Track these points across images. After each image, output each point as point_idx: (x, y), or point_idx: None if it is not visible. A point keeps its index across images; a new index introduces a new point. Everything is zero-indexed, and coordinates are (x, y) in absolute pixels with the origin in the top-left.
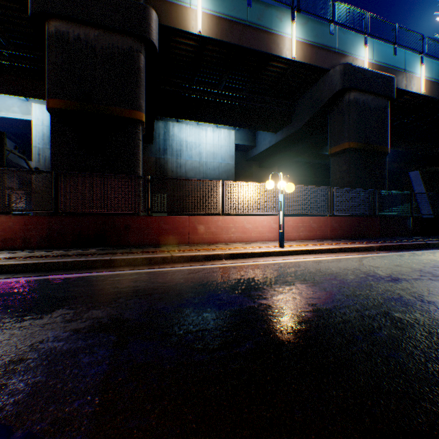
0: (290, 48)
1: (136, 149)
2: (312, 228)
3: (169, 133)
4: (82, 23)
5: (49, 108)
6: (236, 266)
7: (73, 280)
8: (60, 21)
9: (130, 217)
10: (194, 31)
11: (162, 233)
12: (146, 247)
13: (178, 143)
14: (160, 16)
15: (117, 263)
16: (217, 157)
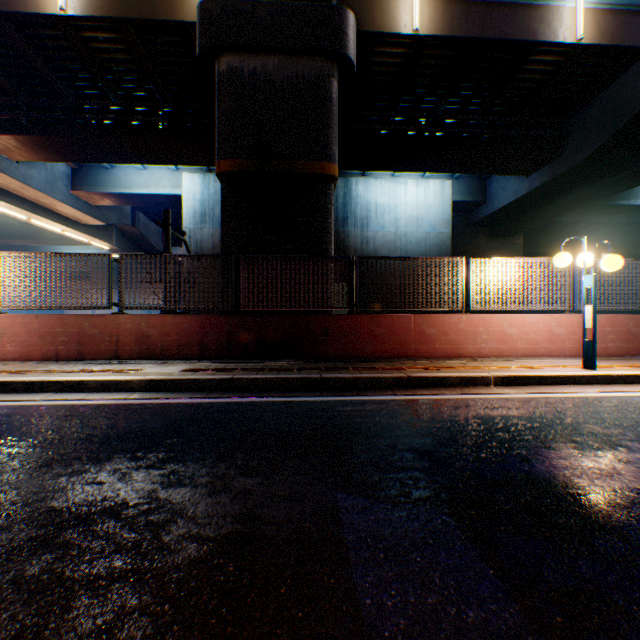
0: (572, 24)
1: (326, 218)
2: (632, 336)
3: (351, 194)
4: (258, 52)
5: (219, 172)
6: (525, 399)
7: (288, 406)
8: (232, 55)
9: (328, 316)
10: (407, 30)
11: (373, 340)
12: (352, 361)
13: (363, 207)
14: (356, 19)
15: (330, 384)
16: (422, 224)
